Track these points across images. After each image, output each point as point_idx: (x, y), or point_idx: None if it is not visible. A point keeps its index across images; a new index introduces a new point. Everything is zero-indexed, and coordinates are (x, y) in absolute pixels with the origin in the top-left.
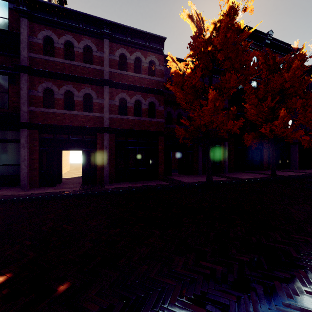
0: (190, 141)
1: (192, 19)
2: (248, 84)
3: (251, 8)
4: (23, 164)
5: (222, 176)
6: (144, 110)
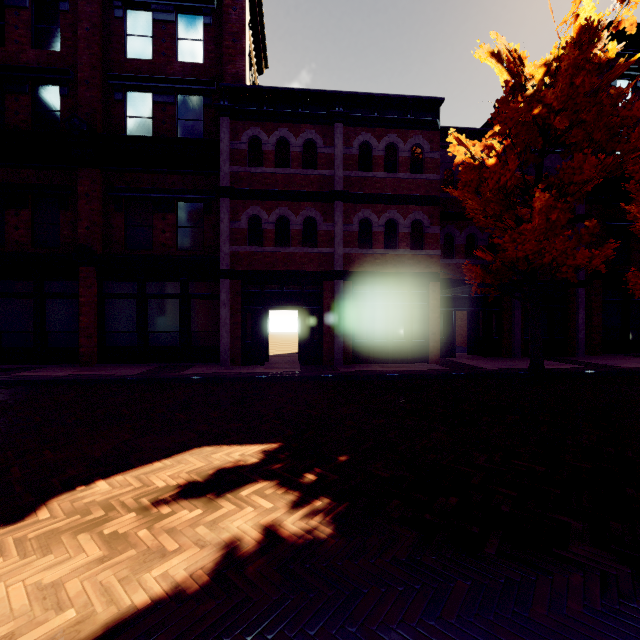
0: (494, 289)
1: (498, 59)
2: (637, 160)
3: (630, 21)
4: (223, 330)
5: (569, 362)
6: (403, 237)
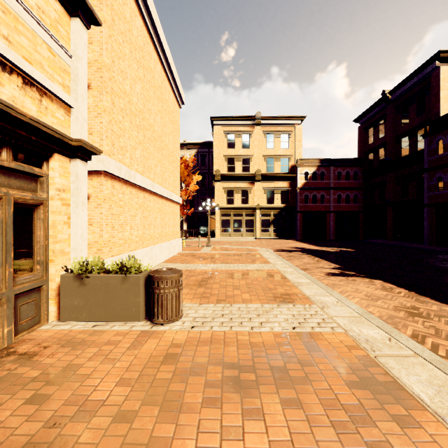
0: None
1: None
2: None
3: None
4: (425, 230)
5: None
6: None
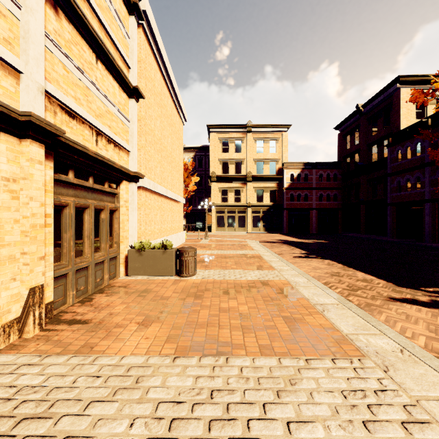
0: None
1: None
2: None
3: None
4: (388, 225)
5: None
6: None
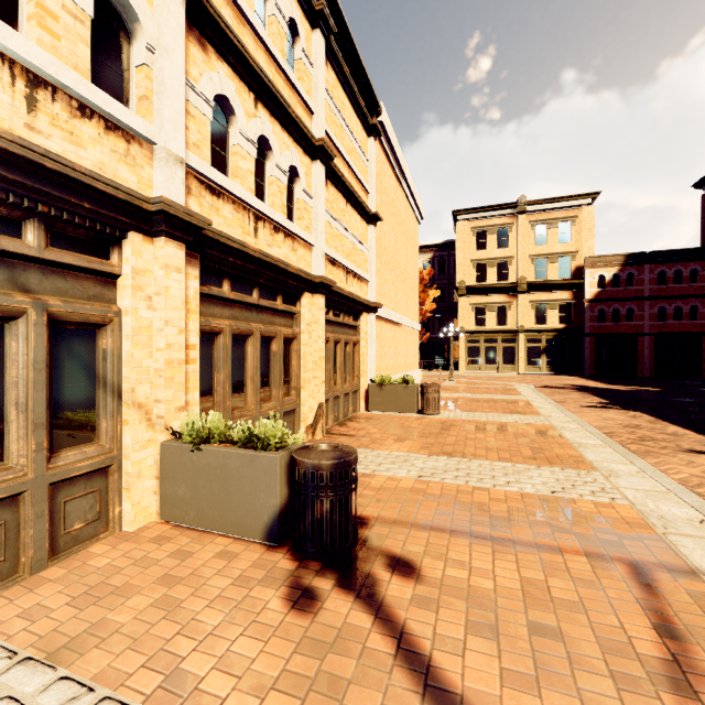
0: None
1: None
2: None
3: None
4: None
5: None
6: None
